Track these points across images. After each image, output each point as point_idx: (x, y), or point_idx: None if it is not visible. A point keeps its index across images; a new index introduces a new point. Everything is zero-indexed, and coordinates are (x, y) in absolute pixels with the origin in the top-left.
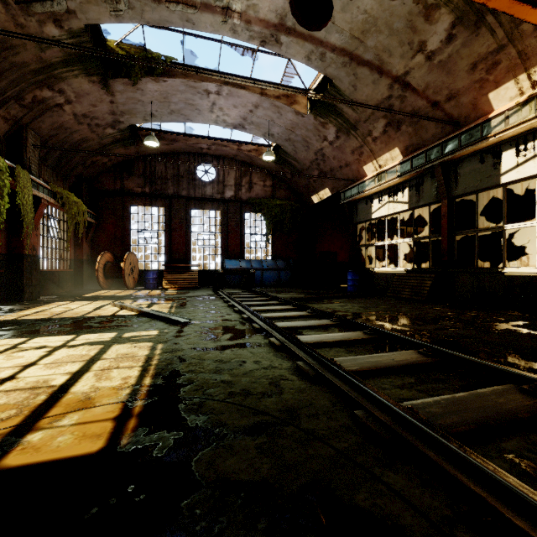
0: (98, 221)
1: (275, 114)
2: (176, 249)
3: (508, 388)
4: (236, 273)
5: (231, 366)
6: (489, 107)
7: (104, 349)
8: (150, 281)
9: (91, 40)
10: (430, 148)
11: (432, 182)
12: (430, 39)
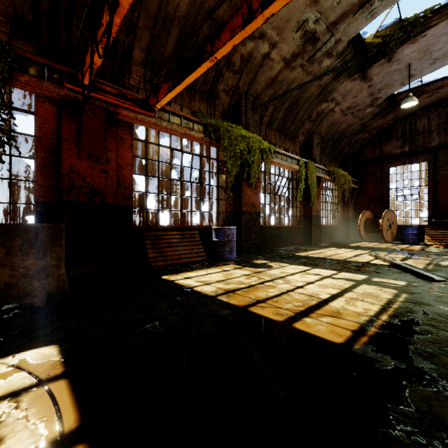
0: (360, 186)
1: None
2: (443, 203)
3: None
4: None
5: None
6: None
7: (355, 285)
8: (409, 236)
9: (351, 50)
10: None
11: None
12: None
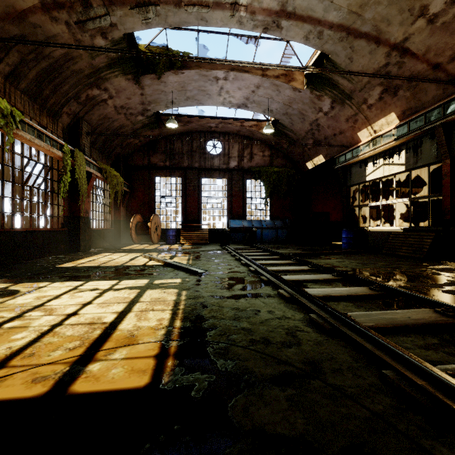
0: (131, 190)
1: (274, 92)
2: (190, 211)
3: None
4: (240, 231)
5: (247, 314)
6: None
7: (140, 293)
8: (170, 237)
9: (127, 46)
10: (430, 109)
11: (432, 143)
12: (432, 3)
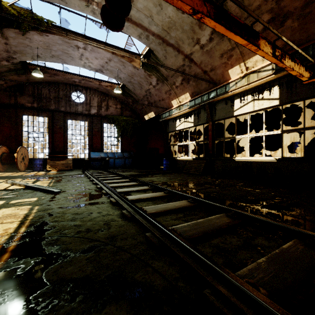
0: None
1: (121, 66)
2: (57, 145)
3: (222, 215)
4: (97, 160)
5: (82, 216)
6: (229, 77)
7: None
8: (37, 166)
9: None
10: (203, 94)
11: (204, 112)
12: (201, 38)
